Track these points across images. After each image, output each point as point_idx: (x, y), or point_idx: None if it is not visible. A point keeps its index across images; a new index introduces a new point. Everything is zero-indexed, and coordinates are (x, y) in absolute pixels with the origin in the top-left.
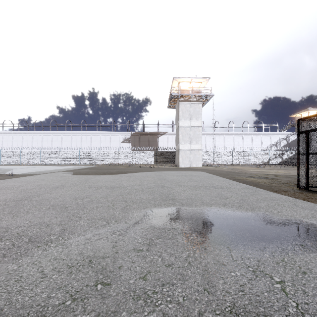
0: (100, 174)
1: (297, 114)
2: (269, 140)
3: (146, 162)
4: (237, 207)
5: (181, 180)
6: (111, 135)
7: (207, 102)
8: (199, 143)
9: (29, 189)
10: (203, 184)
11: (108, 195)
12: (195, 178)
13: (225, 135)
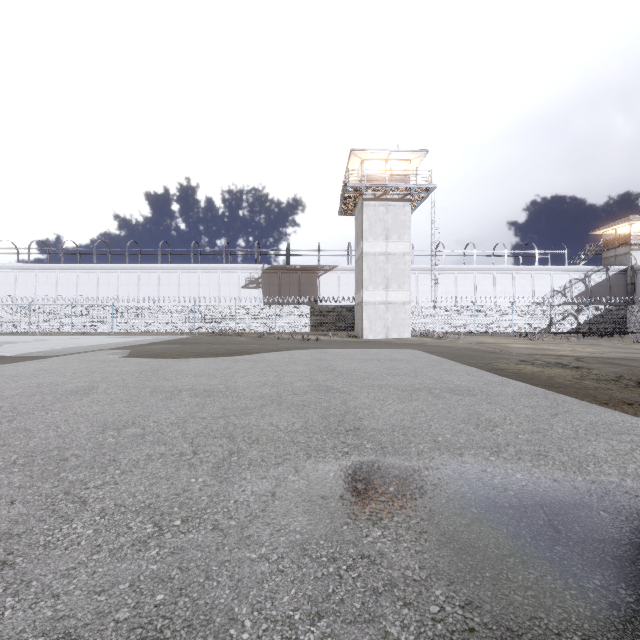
0: (191, 355)
1: (606, 228)
2: (548, 282)
3: (293, 329)
4: (534, 460)
5: (370, 370)
6: (221, 273)
7: (421, 202)
8: (405, 288)
9: (3, 399)
10: (424, 381)
11: (192, 416)
12: (403, 366)
13: (458, 273)
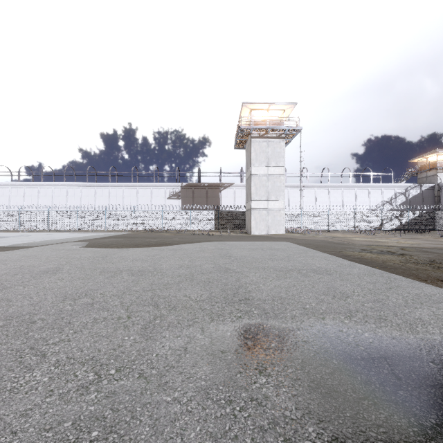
0: (130, 246)
1: (420, 157)
2: (380, 195)
3: (203, 227)
4: (377, 322)
5: (256, 256)
6: (152, 189)
7: (292, 139)
8: (280, 199)
9: None
10: (295, 264)
11: (128, 289)
12: (279, 254)
13: (317, 189)
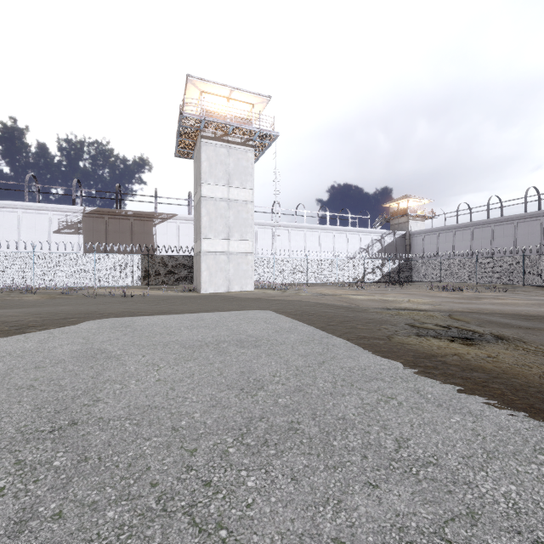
0: None
1: (393, 202)
2: (358, 241)
3: (119, 282)
4: None
5: (190, 411)
6: (21, 213)
7: (263, 152)
8: (247, 238)
9: None
10: (389, 507)
11: None
12: (269, 371)
13: (291, 230)
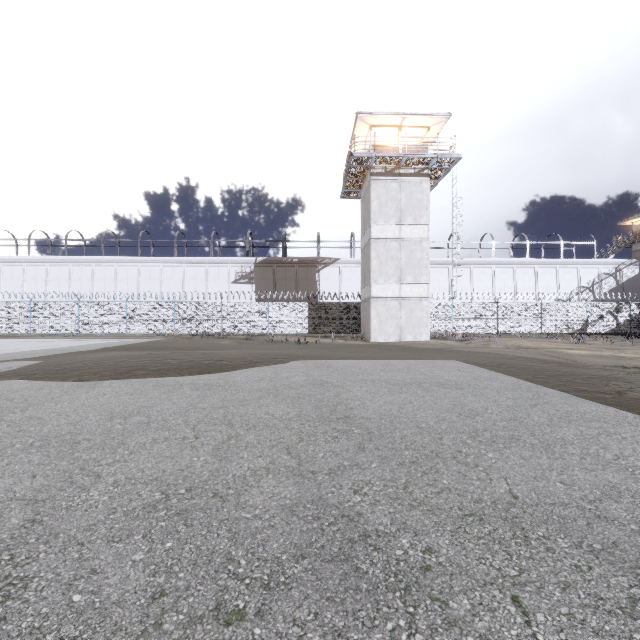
0: (114, 374)
1: (638, 217)
2: (575, 277)
3: (289, 329)
4: None
5: (425, 420)
6: (208, 267)
7: (440, 179)
8: (422, 281)
9: None
10: (604, 478)
11: None
12: (480, 405)
13: (474, 267)
